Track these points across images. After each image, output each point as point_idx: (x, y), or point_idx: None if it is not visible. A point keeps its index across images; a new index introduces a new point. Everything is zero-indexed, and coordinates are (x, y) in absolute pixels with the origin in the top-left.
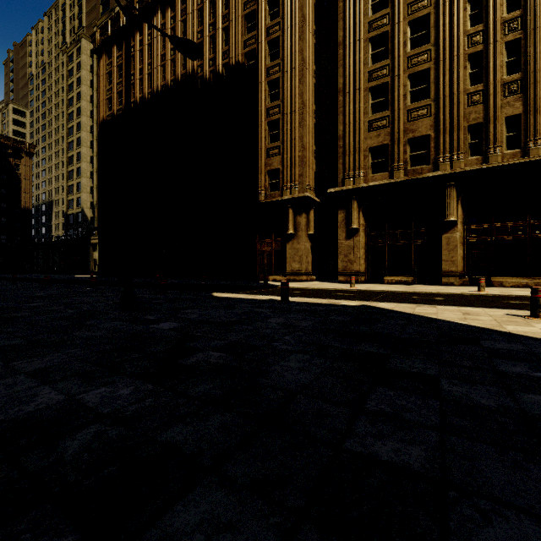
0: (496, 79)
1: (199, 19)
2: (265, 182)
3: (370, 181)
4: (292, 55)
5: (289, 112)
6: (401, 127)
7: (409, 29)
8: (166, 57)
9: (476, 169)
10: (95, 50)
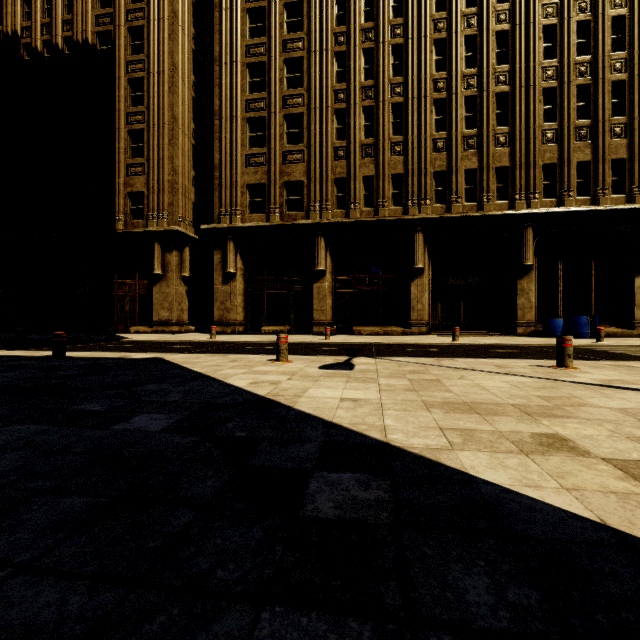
0: (356, 139)
1: None
2: (125, 206)
3: (248, 221)
4: (160, 55)
5: (156, 123)
6: (278, 168)
7: (286, 66)
8: None
9: (339, 222)
10: None
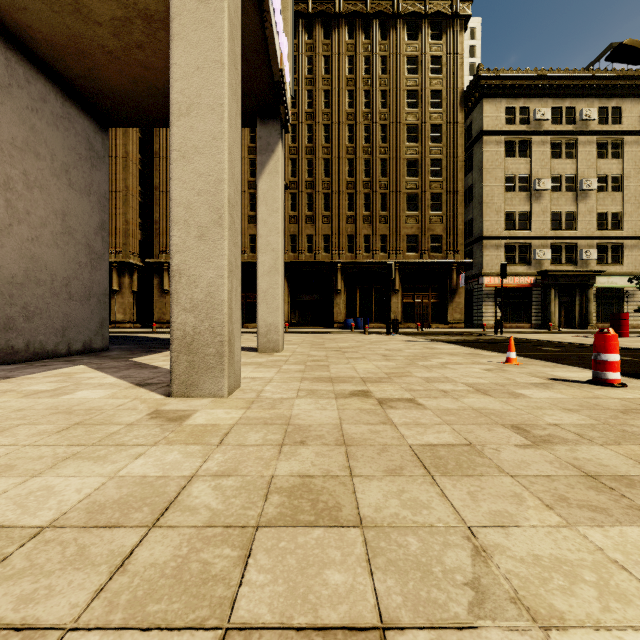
0: (245, 213)
1: None
2: None
3: None
4: (117, 146)
5: (114, 190)
6: None
7: None
8: None
9: None
10: None
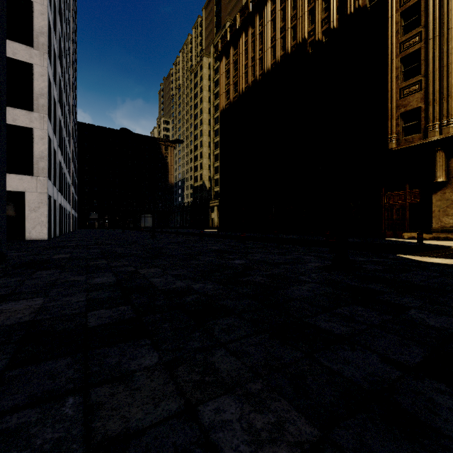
0: None
1: None
2: (397, 126)
3: None
4: None
5: (437, 34)
6: None
7: None
8: (276, 36)
9: None
10: (217, 57)
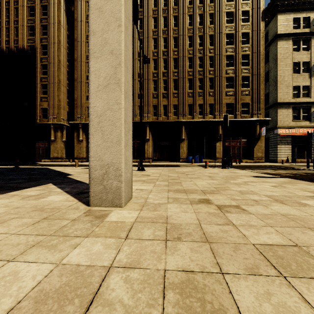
0: None
1: None
2: (40, 113)
3: (87, 120)
4: (54, 56)
5: (52, 82)
6: None
7: None
8: None
9: None
10: None
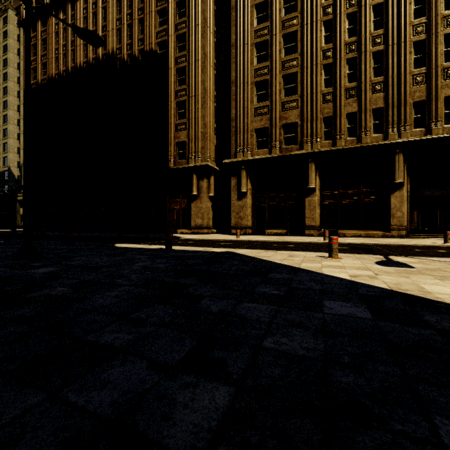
0: (341, 85)
1: (118, 9)
2: (174, 151)
3: (255, 155)
4: (196, 49)
5: (193, 95)
6: (278, 115)
7: (283, 40)
8: None
9: (327, 150)
10: (19, 22)
